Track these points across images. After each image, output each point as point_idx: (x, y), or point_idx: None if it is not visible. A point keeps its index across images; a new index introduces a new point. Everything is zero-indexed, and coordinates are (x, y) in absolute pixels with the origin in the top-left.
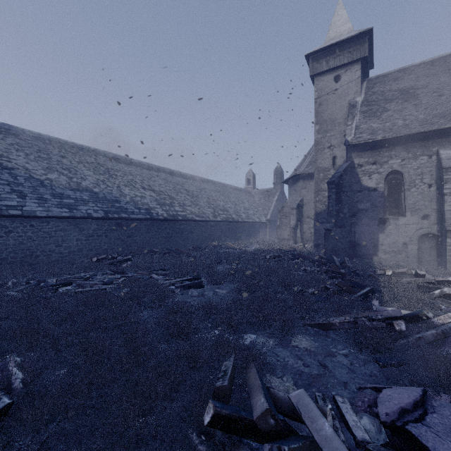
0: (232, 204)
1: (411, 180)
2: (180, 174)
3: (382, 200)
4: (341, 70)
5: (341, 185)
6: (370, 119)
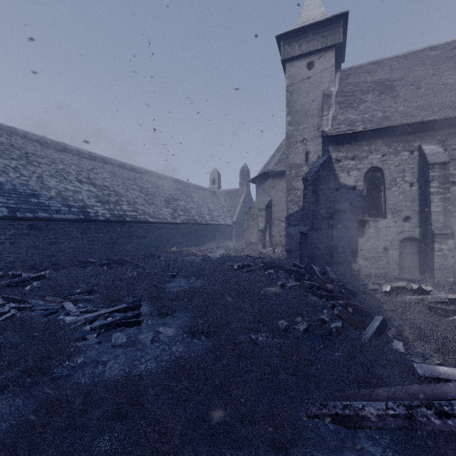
0: (194, 204)
1: (392, 177)
2: (132, 168)
3: (361, 200)
4: (314, 56)
5: (318, 182)
6: (347, 110)
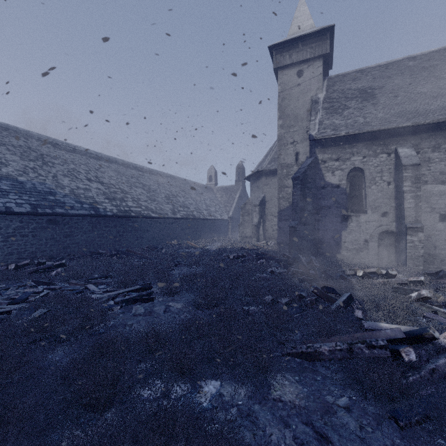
0: (193, 201)
1: (371, 177)
2: (135, 166)
3: (344, 197)
4: (304, 65)
5: (306, 181)
6: (332, 115)
